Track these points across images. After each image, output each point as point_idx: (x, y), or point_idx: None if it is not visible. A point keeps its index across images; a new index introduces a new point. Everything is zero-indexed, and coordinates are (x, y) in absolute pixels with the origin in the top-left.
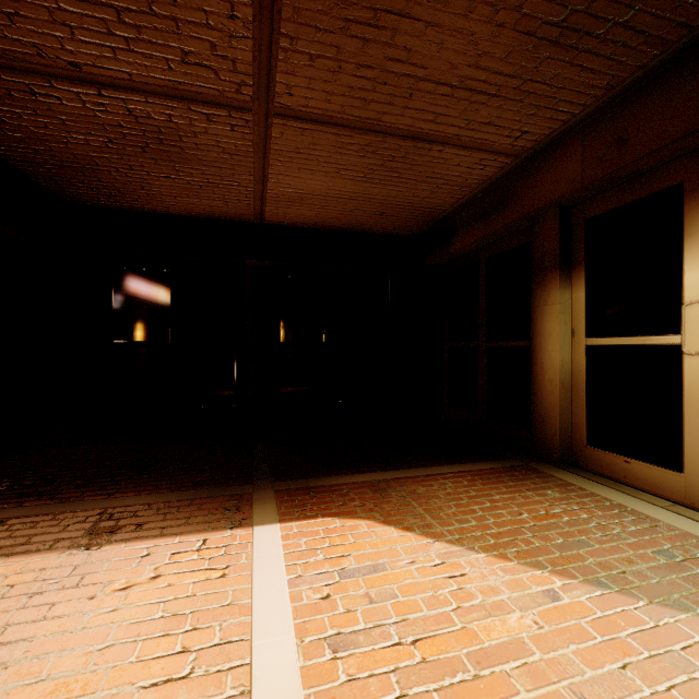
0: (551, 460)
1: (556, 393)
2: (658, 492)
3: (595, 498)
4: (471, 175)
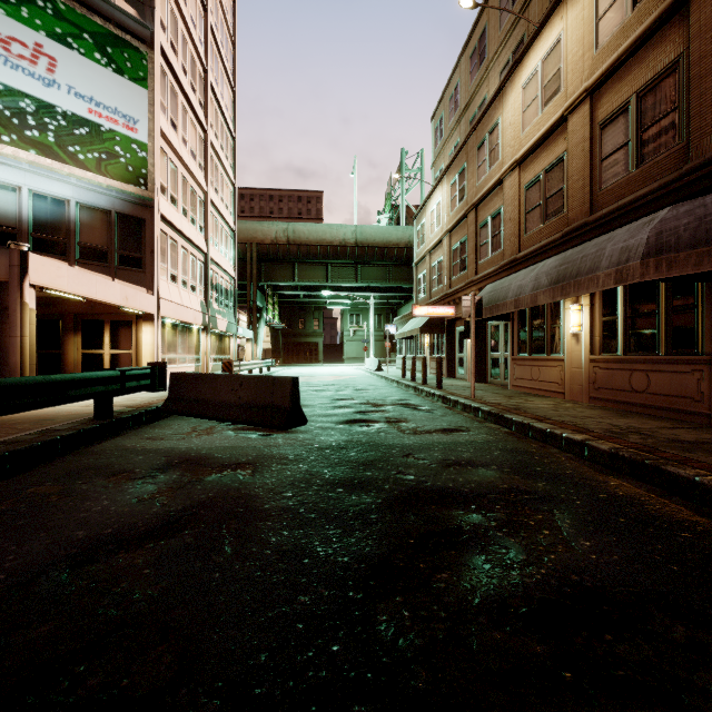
0: None
1: (73, 366)
2: None
3: None
4: (42, 295)
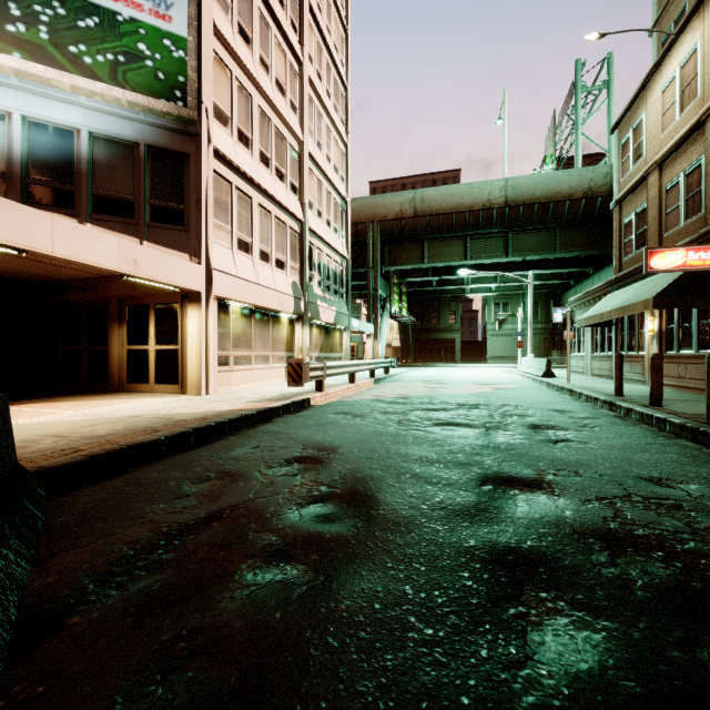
0: (115, 391)
1: (117, 366)
2: (145, 391)
3: (125, 394)
4: (79, 275)
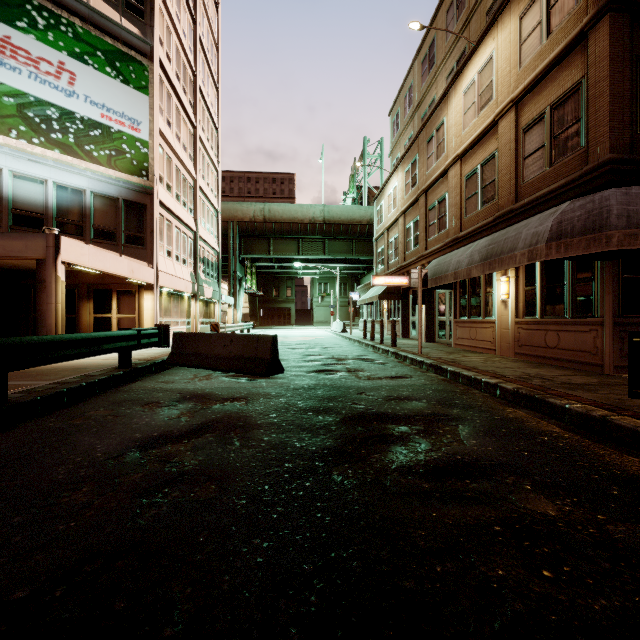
0: None
1: (87, 327)
2: None
3: None
4: None
